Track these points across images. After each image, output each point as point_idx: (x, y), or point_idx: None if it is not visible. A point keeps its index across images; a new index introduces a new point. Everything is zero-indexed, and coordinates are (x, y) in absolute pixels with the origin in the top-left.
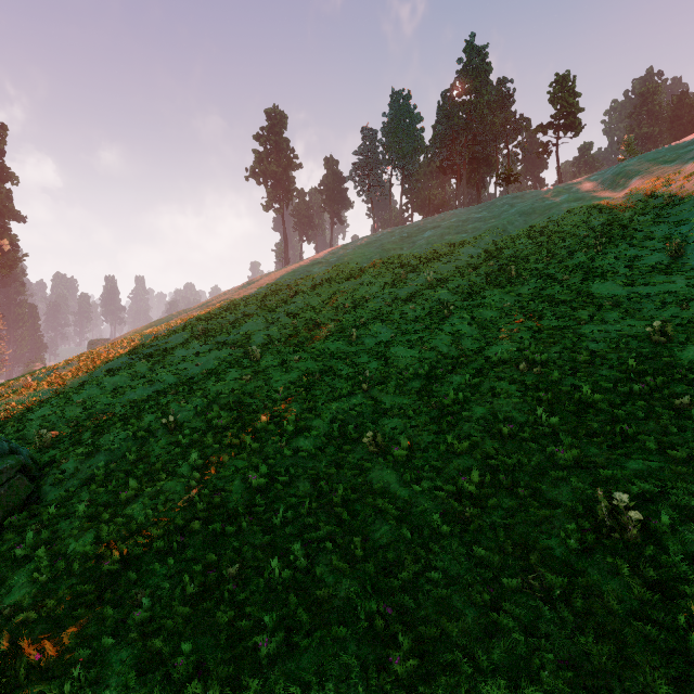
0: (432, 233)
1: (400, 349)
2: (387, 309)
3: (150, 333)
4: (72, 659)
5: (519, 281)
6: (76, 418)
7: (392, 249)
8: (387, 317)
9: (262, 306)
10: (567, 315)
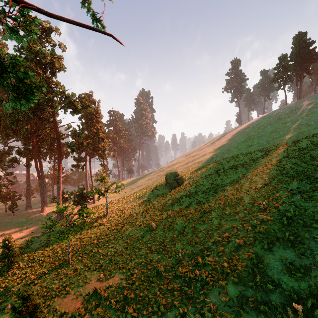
0: (307, 107)
1: (259, 159)
2: (265, 146)
3: (194, 155)
4: (197, 192)
5: (317, 135)
6: (184, 172)
7: (283, 118)
8: (263, 149)
9: (225, 146)
10: (314, 149)
